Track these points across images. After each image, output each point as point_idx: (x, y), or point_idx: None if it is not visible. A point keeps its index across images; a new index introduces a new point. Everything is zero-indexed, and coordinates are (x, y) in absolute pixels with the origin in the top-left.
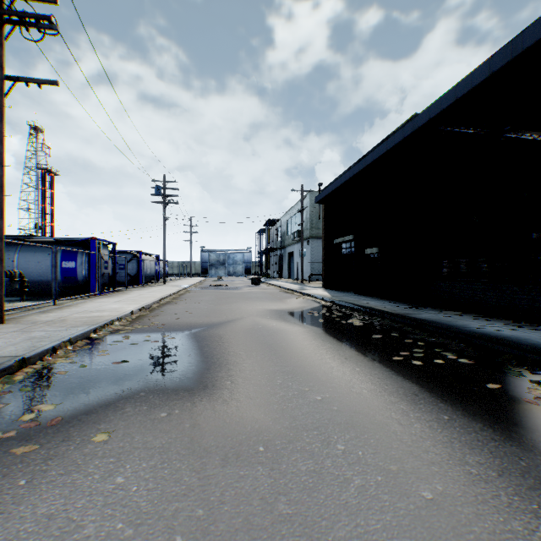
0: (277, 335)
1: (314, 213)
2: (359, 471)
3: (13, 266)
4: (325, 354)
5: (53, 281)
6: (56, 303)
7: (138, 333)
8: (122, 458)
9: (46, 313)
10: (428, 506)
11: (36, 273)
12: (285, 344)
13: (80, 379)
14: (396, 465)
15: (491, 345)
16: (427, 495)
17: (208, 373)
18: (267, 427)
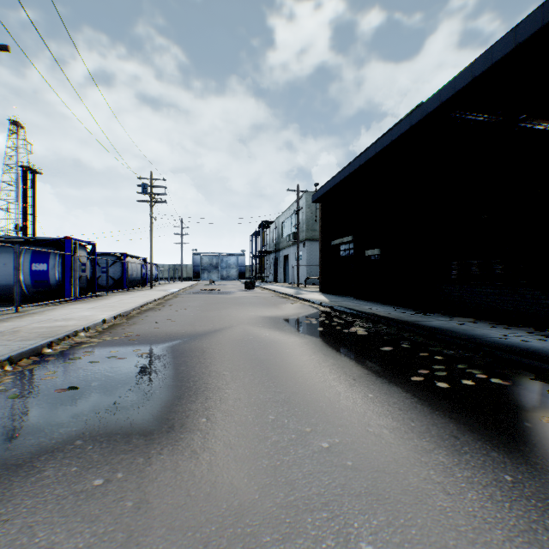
0: (270, 348)
1: (310, 214)
2: None
3: None
4: (328, 374)
5: (15, 285)
6: (18, 310)
7: (104, 347)
8: None
9: (0, 322)
10: None
11: (2, 276)
12: (279, 360)
13: (1, 418)
14: None
15: (525, 360)
16: None
17: (178, 404)
18: (251, 504)
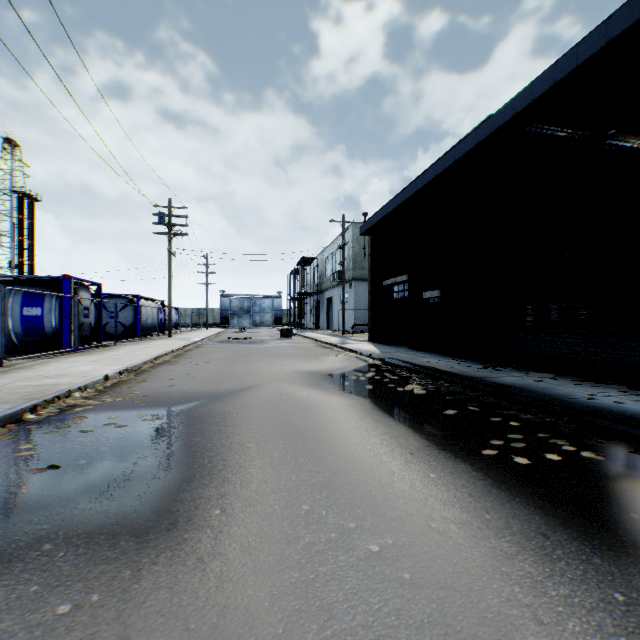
0: (308, 411)
1: (357, 249)
2: None
3: None
4: (378, 446)
5: None
6: (3, 364)
7: (102, 411)
8: None
9: None
10: None
11: None
12: (318, 428)
13: None
14: None
15: (622, 428)
16: None
17: (186, 489)
18: None
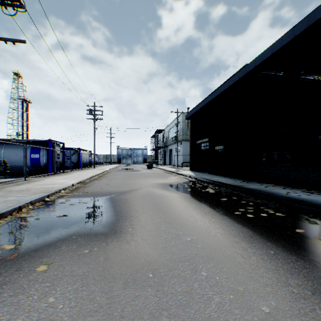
0: (162, 198)
1: (184, 126)
2: (217, 291)
3: (0, 157)
4: (192, 210)
5: (24, 165)
6: (26, 179)
7: (75, 197)
8: (55, 283)
9: (19, 185)
10: (267, 318)
11: (15, 161)
12: (167, 204)
13: (34, 227)
14: (242, 286)
15: (295, 204)
16: (265, 310)
17: (118, 223)
18: (155, 259)
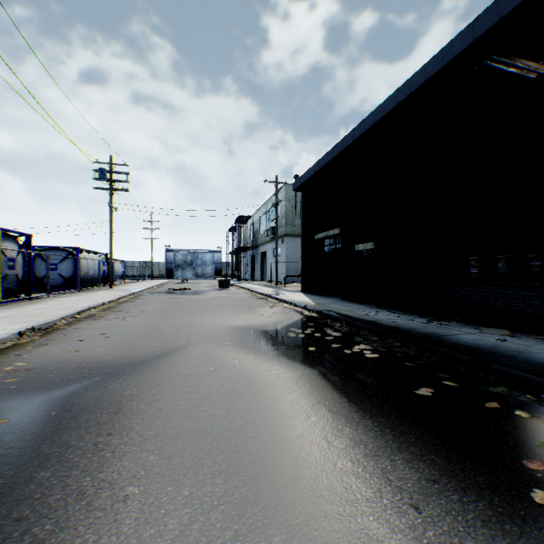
0: (238, 395)
1: (289, 208)
2: None
3: None
4: (353, 483)
5: None
6: None
7: None
8: None
9: None
10: None
11: None
12: (252, 433)
13: None
14: None
15: None
16: None
17: None
18: None
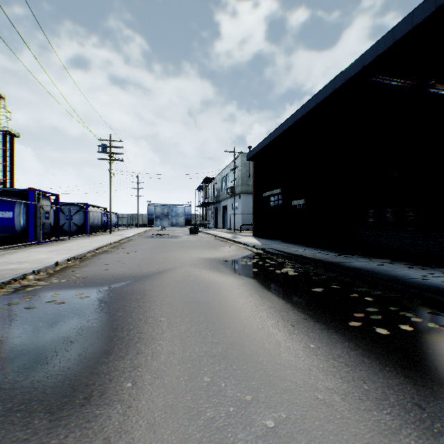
0: (209, 289)
1: (244, 172)
2: None
3: None
4: (265, 319)
5: None
6: None
7: (48, 290)
8: None
9: None
10: None
11: None
12: (217, 303)
13: None
14: None
15: None
16: None
17: (104, 362)
18: None
